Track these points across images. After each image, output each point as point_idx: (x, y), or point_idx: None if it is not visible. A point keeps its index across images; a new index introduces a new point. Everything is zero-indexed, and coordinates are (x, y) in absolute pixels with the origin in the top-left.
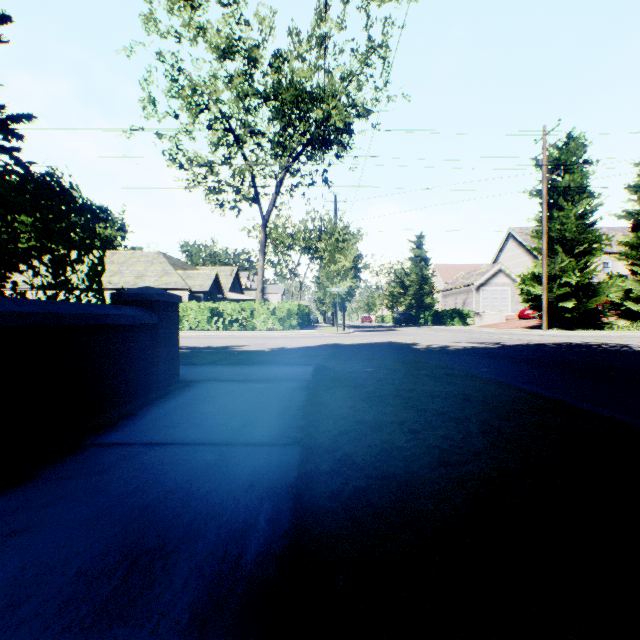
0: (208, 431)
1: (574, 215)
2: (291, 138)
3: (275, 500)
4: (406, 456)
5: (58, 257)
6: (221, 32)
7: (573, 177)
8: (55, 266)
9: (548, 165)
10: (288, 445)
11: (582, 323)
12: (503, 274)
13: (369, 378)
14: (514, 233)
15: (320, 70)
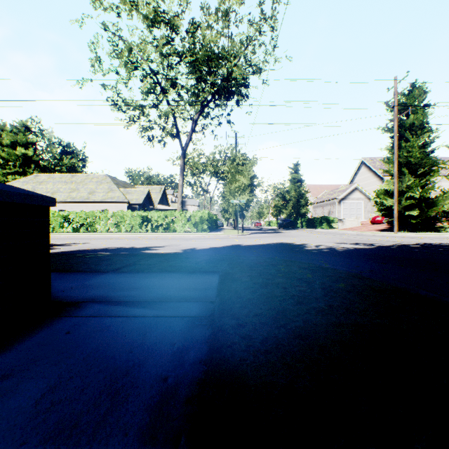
0: None
1: (417, 145)
2: (203, 89)
3: None
4: None
5: None
6: (149, 5)
7: (416, 116)
8: None
9: (400, 106)
10: None
11: (421, 227)
12: (358, 191)
13: (286, 297)
14: (366, 161)
15: (225, 37)
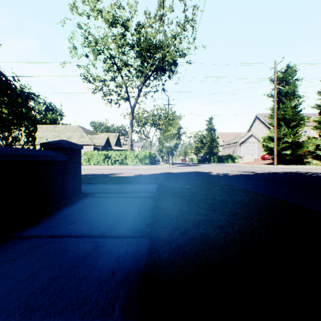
0: (91, 227)
1: (290, 106)
2: (146, 67)
3: (129, 287)
4: (218, 247)
5: (4, 120)
6: (110, 13)
7: (290, 87)
8: (2, 125)
9: (277, 81)
10: (141, 237)
11: (294, 162)
12: (253, 137)
13: (188, 191)
14: (258, 116)
15: (160, 32)
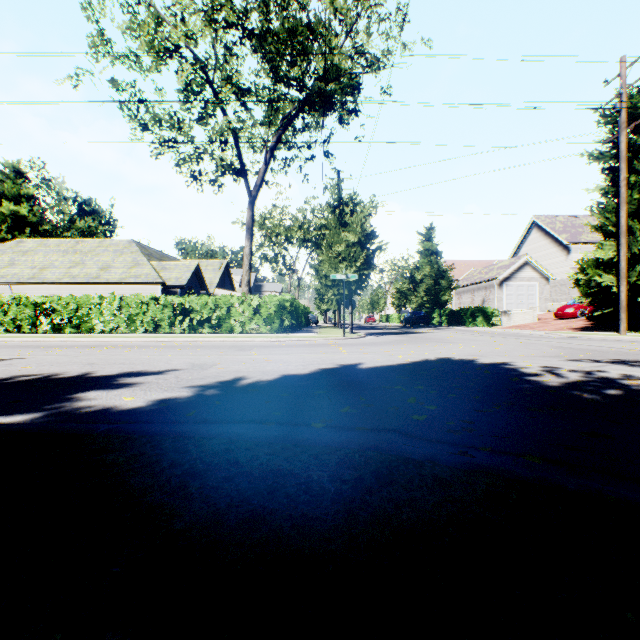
0: None
1: None
2: (284, 95)
3: None
4: None
5: None
6: None
7: None
8: None
9: (639, 102)
10: None
11: None
12: (530, 267)
13: None
14: (539, 221)
15: None
